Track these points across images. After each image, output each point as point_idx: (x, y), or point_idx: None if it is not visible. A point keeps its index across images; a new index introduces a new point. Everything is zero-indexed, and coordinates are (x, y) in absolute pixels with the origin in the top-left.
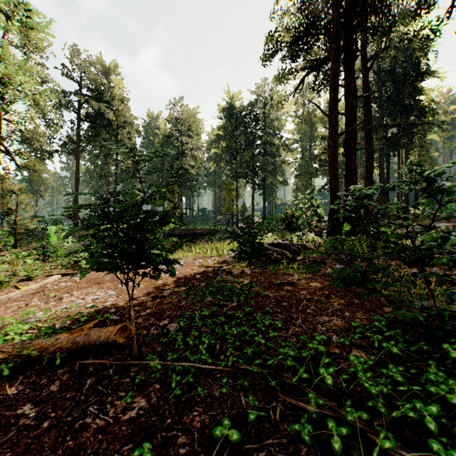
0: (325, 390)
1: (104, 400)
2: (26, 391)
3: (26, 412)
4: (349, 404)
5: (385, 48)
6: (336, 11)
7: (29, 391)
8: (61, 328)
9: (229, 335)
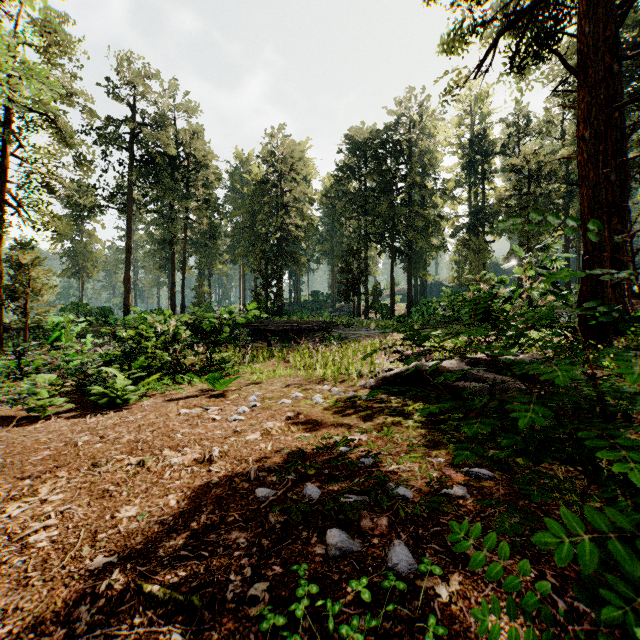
0: None
1: None
2: None
3: None
4: None
5: None
6: None
7: None
8: None
9: None
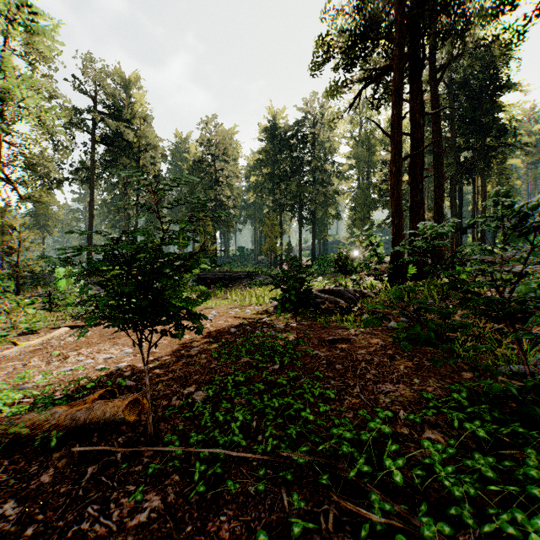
0: (391, 487)
1: (107, 496)
2: (11, 482)
3: (7, 512)
4: (424, 509)
5: (457, 56)
6: (400, 11)
7: (14, 482)
8: (63, 397)
9: (268, 409)
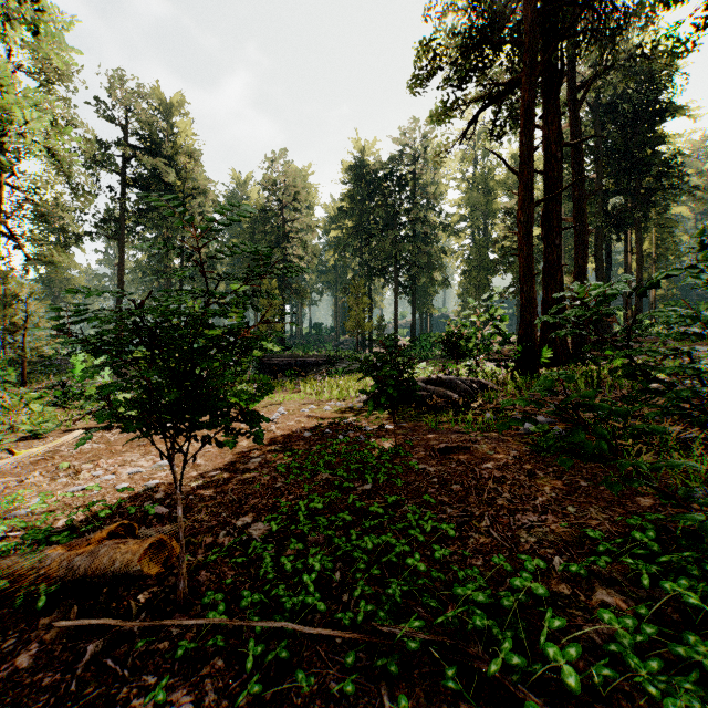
0: (554, 686)
1: (113, 692)
2: None
3: None
4: None
5: (606, 69)
6: (531, 6)
7: None
8: (66, 529)
9: (358, 552)
